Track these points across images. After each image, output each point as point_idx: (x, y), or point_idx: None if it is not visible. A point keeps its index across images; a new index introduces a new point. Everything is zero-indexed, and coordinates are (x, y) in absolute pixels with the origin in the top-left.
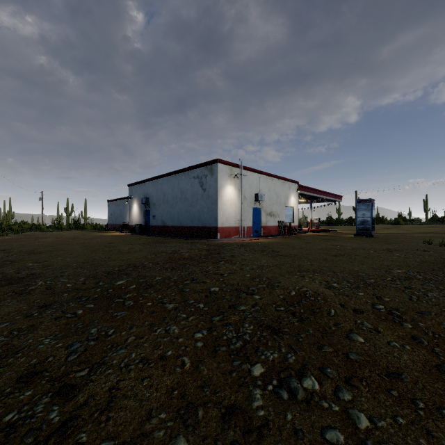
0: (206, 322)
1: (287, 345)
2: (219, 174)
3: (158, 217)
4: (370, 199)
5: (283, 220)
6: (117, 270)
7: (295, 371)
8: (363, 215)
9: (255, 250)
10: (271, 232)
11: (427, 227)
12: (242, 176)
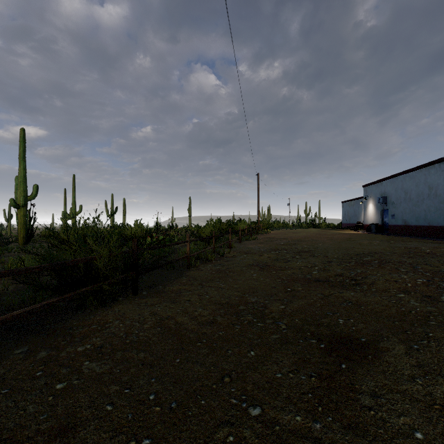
0: (427, 278)
1: None
2: None
3: (398, 216)
4: None
5: None
6: (362, 253)
7: None
8: None
9: None
10: None
11: None
12: None
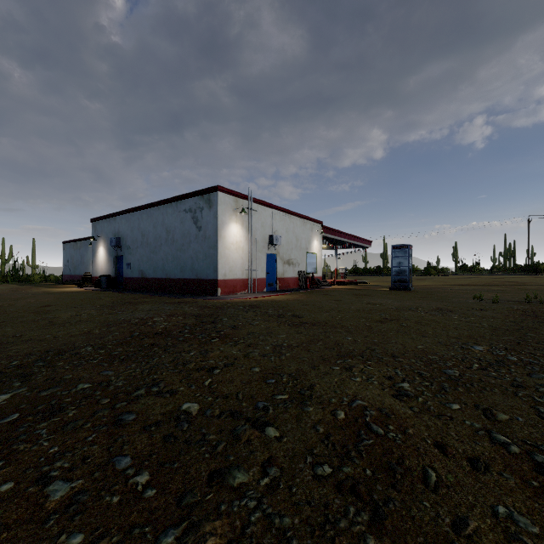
0: None
1: None
2: (220, 207)
3: (135, 265)
4: (407, 245)
5: (304, 269)
6: (15, 365)
7: None
8: (400, 265)
9: (269, 315)
10: (289, 285)
11: (461, 278)
12: (251, 211)
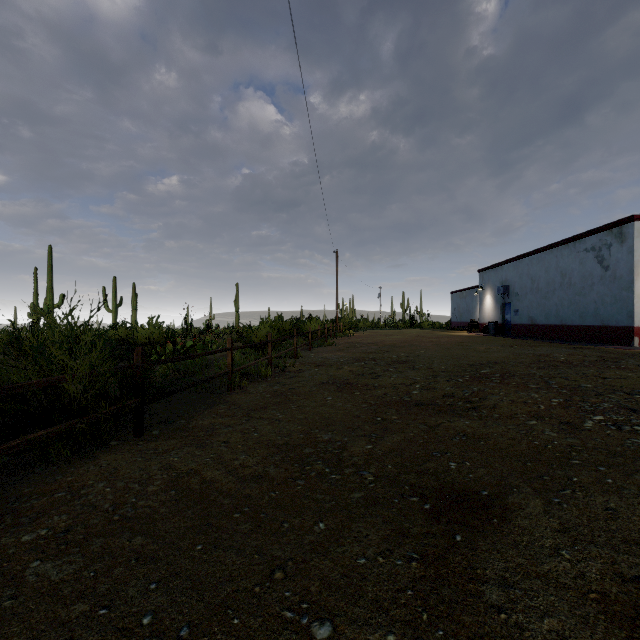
0: (565, 397)
1: (639, 417)
2: (637, 240)
3: (523, 312)
4: None
5: None
6: (479, 363)
7: (633, 424)
8: None
9: None
10: None
11: None
12: None
